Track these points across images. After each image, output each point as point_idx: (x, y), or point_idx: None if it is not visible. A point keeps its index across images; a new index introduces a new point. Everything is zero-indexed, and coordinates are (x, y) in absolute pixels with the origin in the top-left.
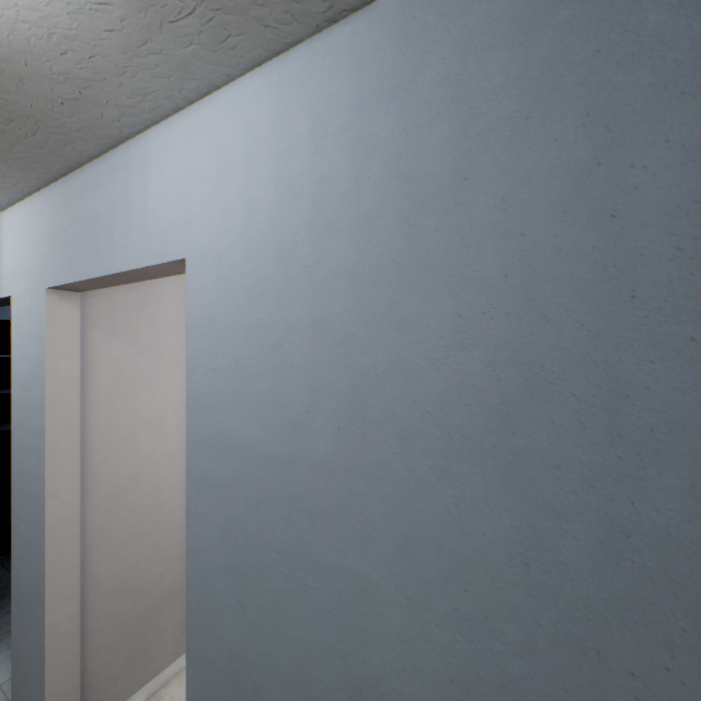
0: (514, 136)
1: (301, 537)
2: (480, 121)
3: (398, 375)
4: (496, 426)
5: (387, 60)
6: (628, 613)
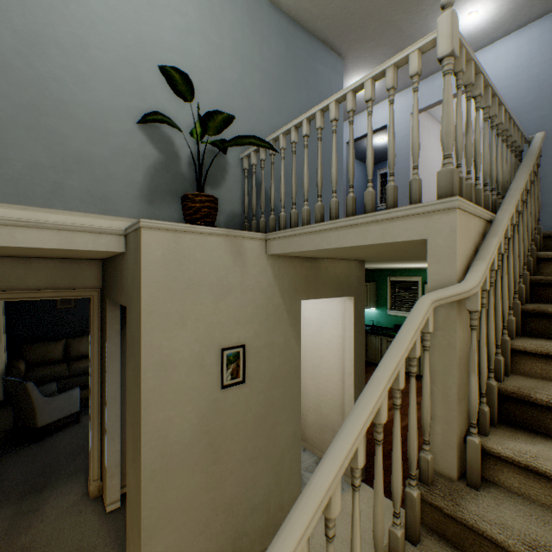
0: None
1: (523, 119)
2: None
3: (550, 77)
4: None
5: (547, 26)
6: None
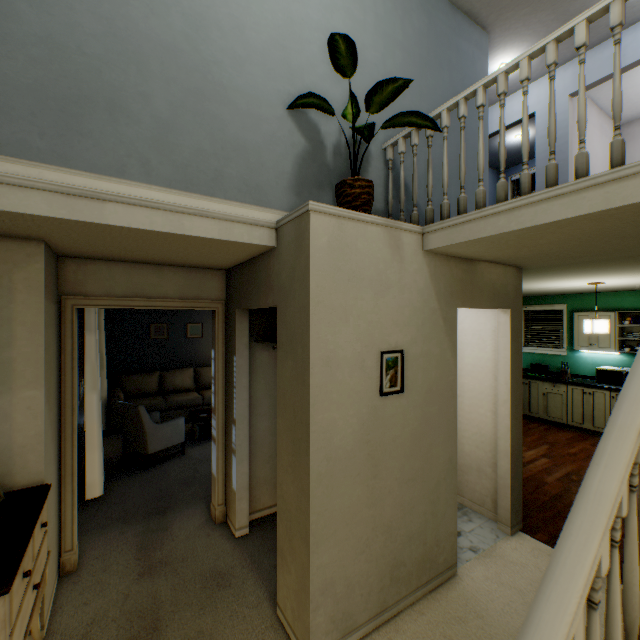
0: None
1: None
2: None
3: None
4: None
5: None
6: None
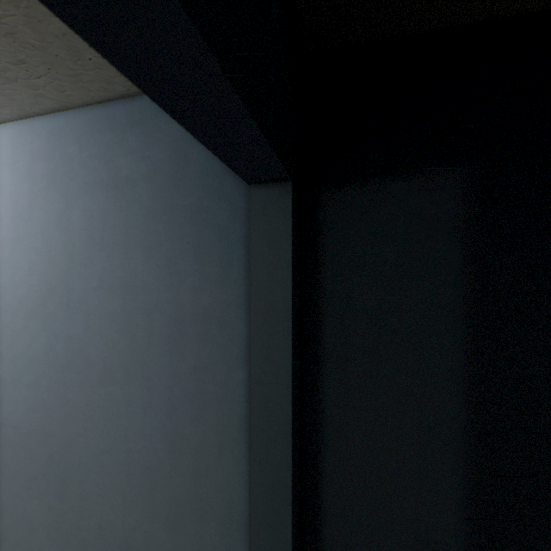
0: (46, 195)
1: None
2: (37, 187)
3: (13, 287)
4: (41, 305)
5: (9, 151)
6: (72, 365)
